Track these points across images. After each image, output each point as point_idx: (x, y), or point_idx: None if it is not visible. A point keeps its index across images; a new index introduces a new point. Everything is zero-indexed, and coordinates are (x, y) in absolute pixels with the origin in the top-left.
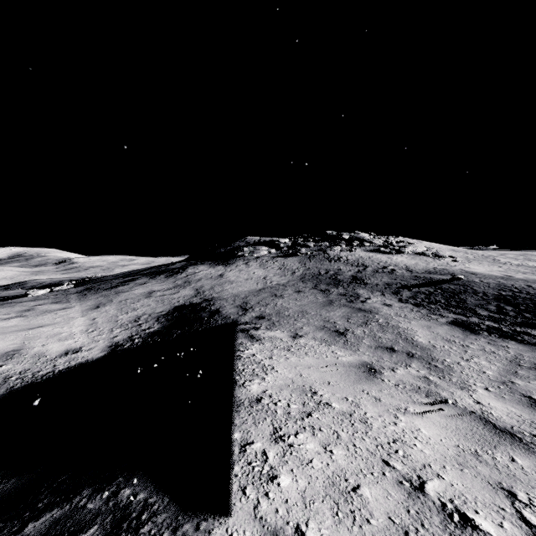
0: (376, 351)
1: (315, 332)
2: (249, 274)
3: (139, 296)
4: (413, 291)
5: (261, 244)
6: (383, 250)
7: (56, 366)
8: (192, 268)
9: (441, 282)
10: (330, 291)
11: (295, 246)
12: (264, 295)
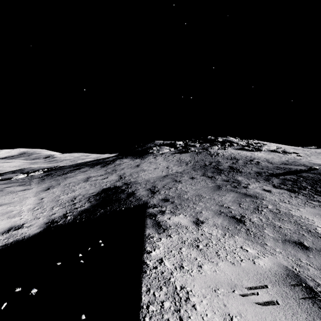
0: (286, 247)
1: (214, 218)
2: (157, 165)
3: (79, 180)
4: (280, 178)
5: (164, 145)
6: (247, 149)
7: None
8: (119, 161)
9: (300, 171)
10: (215, 177)
11: (186, 146)
12: (167, 180)
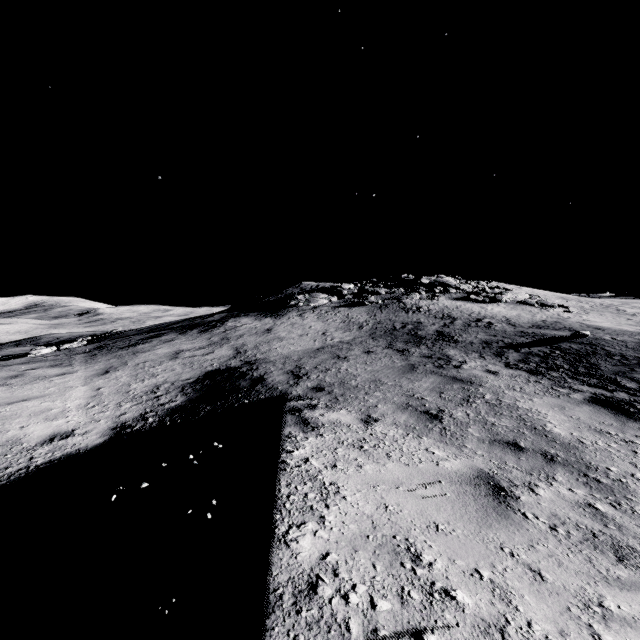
0: (492, 448)
1: (395, 414)
2: (305, 328)
3: (162, 357)
4: (522, 351)
5: (320, 290)
6: (474, 298)
7: (33, 459)
8: (233, 321)
9: (558, 340)
10: (410, 351)
11: (361, 293)
12: (323, 356)
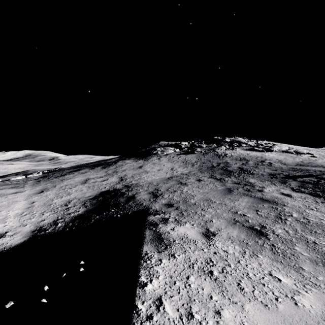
0: None
1: (228, 229)
2: (161, 166)
3: (77, 182)
4: (298, 180)
5: (169, 146)
6: (257, 149)
7: None
8: (121, 162)
9: (319, 173)
10: (225, 179)
11: (192, 147)
12: (171, 182)
